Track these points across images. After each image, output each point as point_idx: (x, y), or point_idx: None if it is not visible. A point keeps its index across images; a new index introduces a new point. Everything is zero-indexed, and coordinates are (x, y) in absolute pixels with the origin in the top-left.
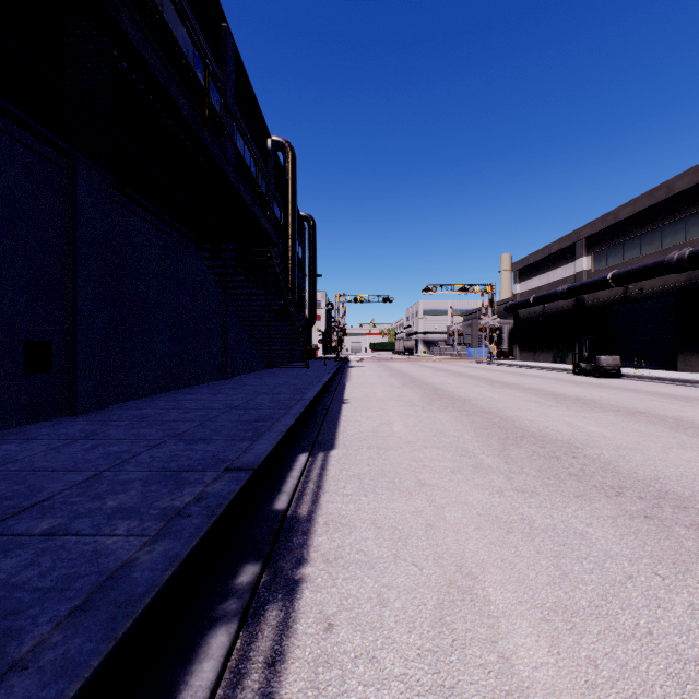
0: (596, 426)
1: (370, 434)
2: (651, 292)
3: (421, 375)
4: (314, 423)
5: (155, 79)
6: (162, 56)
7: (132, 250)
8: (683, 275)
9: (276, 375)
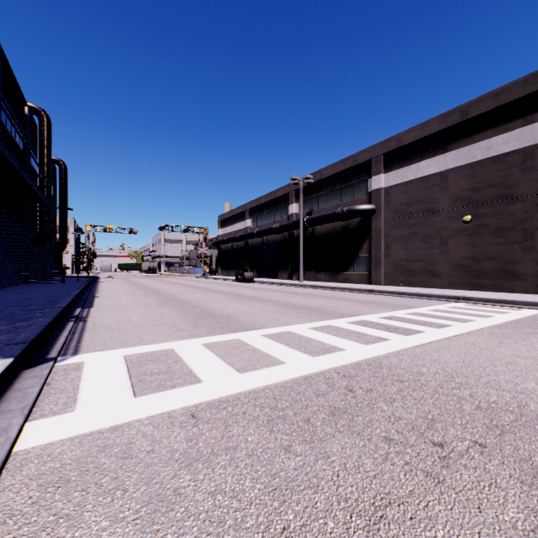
0: (206, 297)
1: (110, 304)
2: (271, 241)
3: (151, 284)
4: (80, 302)
5: (10, 163)
6: (13, 154)
7: None
8: (280, 235)
9: (39, 287)
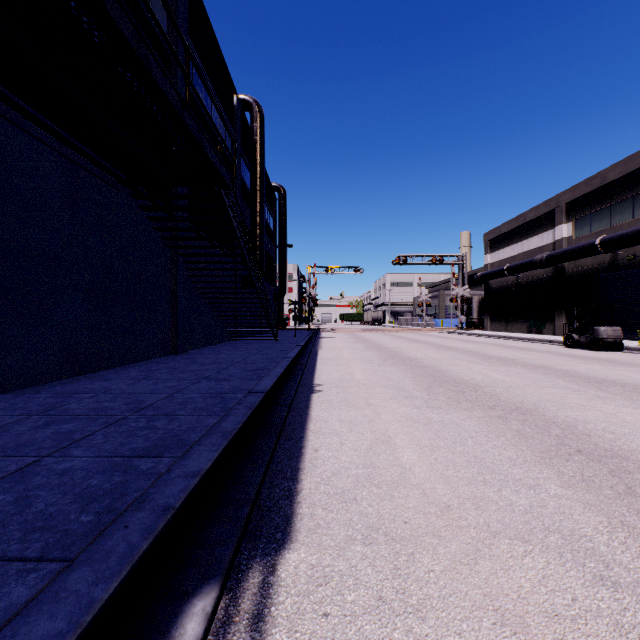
0: None
1: (362, 475)
2: None
3: (398, 347)
4: (261, 443)
5: None
6: None
7: (6, 174)
8: None
9: (239, 348)
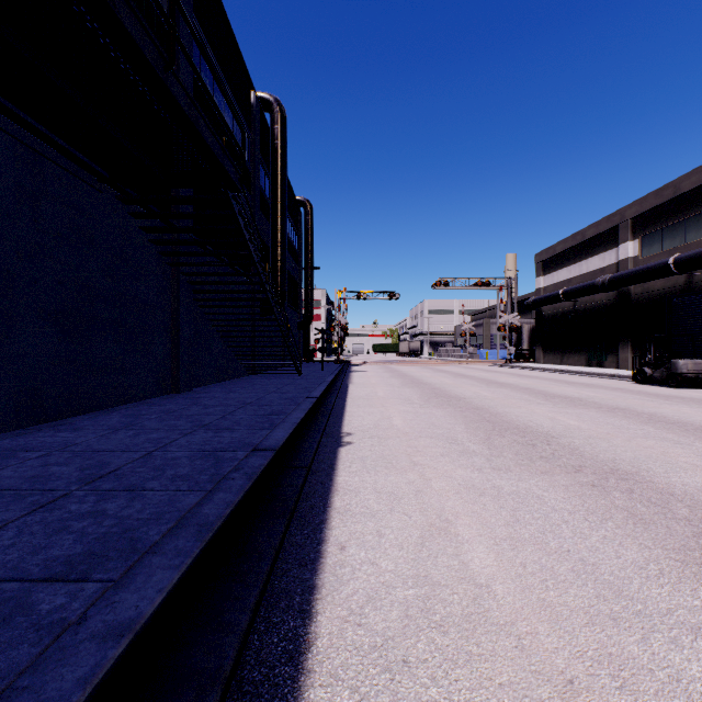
0: None
1: (414, 601)
2: None
3: (441, 383)
4: (261, 537)
5: None
6: None
7: None
8: None
9: (254, 384)
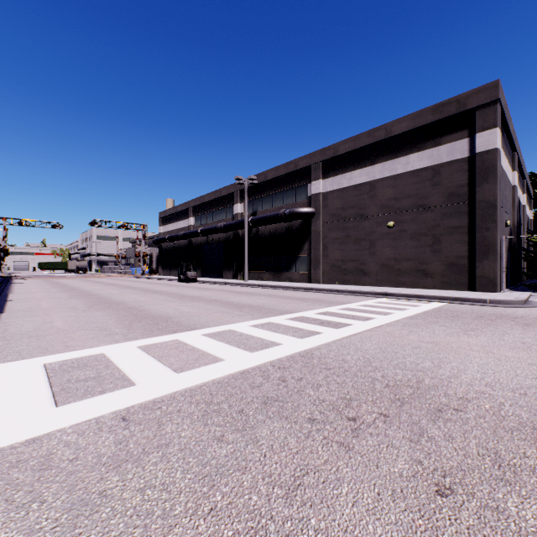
0: (144, 298)
1: (27, 308)
2: (216, 240)
3: (80, 286)
4: None
5: None
6: None
7: None
8: (225, 234)
9: None
